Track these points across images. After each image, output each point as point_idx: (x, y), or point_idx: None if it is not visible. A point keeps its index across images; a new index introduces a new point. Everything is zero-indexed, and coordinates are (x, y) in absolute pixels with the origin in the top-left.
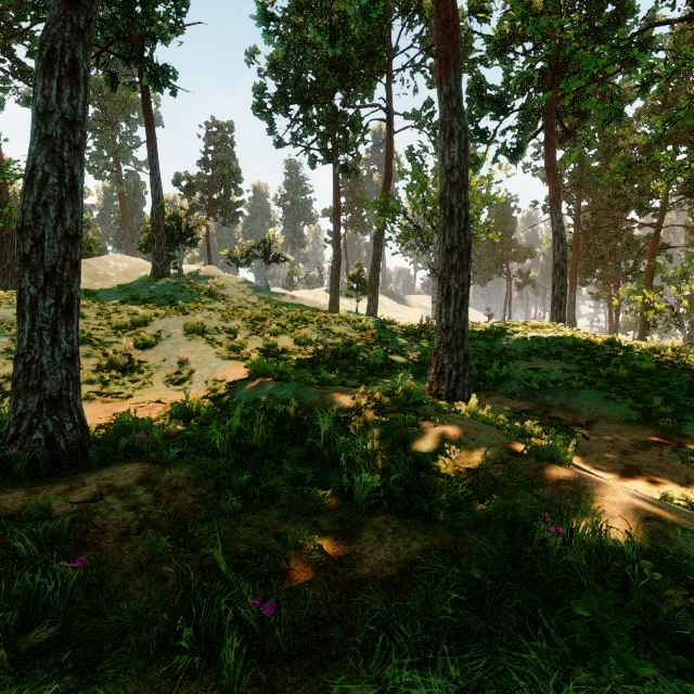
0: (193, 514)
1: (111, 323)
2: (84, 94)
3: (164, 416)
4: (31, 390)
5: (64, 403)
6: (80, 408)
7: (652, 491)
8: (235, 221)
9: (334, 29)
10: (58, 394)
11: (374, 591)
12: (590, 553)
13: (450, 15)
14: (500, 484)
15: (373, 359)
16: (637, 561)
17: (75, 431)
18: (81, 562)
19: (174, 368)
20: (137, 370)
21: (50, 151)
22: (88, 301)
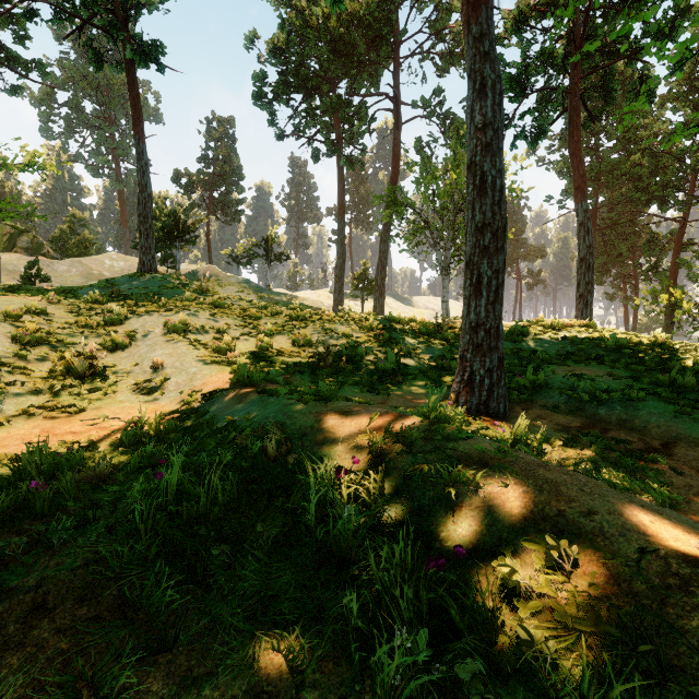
0: (35, 696)
1: (79, 321)
2: None
3: (114, 439)
4: None
5: None
6: None
7: None
8: (237, 220)
9: None
10: None
11: None
12: None
13: None
14: None
15: (383, 363)
16: None
17: None
18: None
19: (146, 373)
20: (100, 376)
21: None
22: (57, 297)
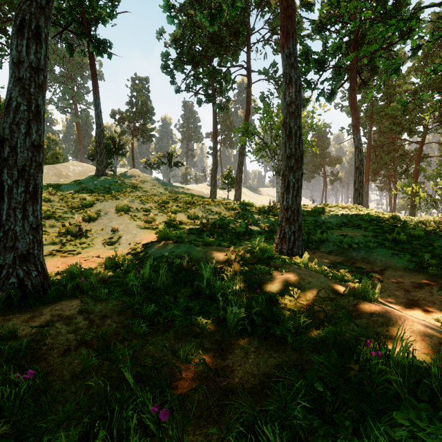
0: (115, 336)
1: (68, 205)
2: (45, 50)
3: (101, 266)
4: (8, 249)
5: (31, 258)
6: (42, 261)
7: (428, 318)
8: (150, 140)
9: (213, 14)
10: (26, 252)
11: (242, 398)
12: (402, 371)
13: (289, 3)
14: (329, 315)
15: (239, 228)
16: (441, 380)
17: (38, 276)
18: (31, 374)
19: (108, 234)
20: (84, 235)
21: (21, 88)
22: (54, 191)
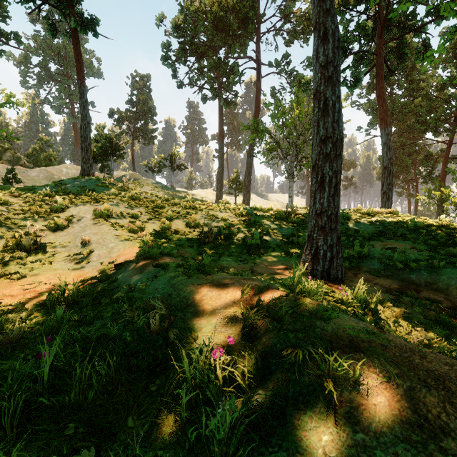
0: None
1: (32, 209)
2: None
3: (40, 302)
4: None
5: None
6: None
7: None
8: (152, 142)
9: None
10: None
11: None
12: None
13: None
14: None
15: (250, 239)
16: None
17: None
18: None
19: (77, 247)
20: (43, 250)
21: None
22: (19, 192)
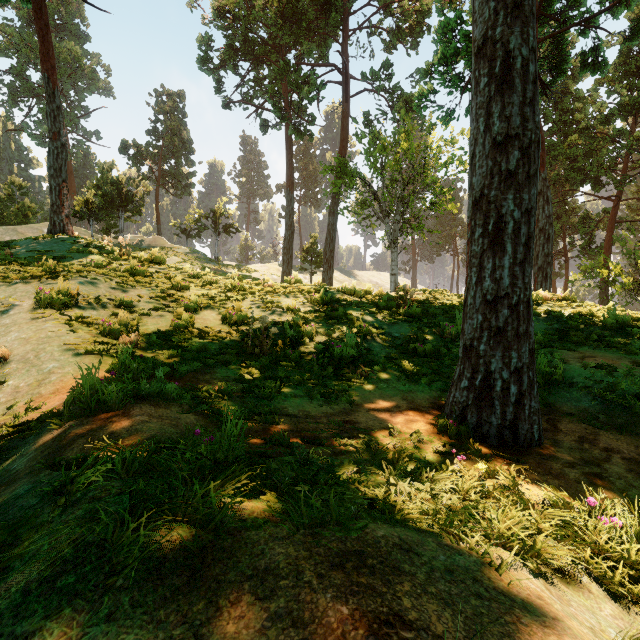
0: None
1: None
2: None
3: None
4: None
5: None
6: None
7: None
8: (187, 193)
9: None
10: None
11: None
12: None
13: None
14: None
15: (340, 348)
16: None
17: None
18: None
19: None
20: None
21: None
22: None
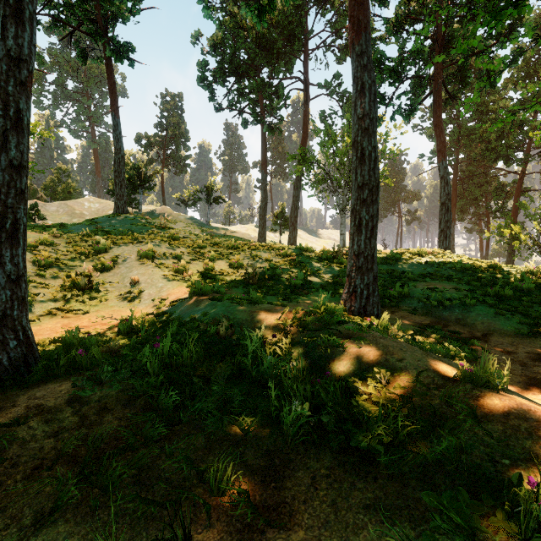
0: (115, 442)
1: (76, 250)
2: (29, 35)
3: (113, 330)
4: None
5: (8, 322)
6: (26, 325)
7: None
8: (184, 171)
9: (262, 5)
10: (1, 313)
11: None
12: None
13: None
14: (440, 415)
15: (294, 280)
16: None
17: (19, 347)
18: None
19: (127, 287)
20: (95, 289)
21: None
22: (59, 233)
